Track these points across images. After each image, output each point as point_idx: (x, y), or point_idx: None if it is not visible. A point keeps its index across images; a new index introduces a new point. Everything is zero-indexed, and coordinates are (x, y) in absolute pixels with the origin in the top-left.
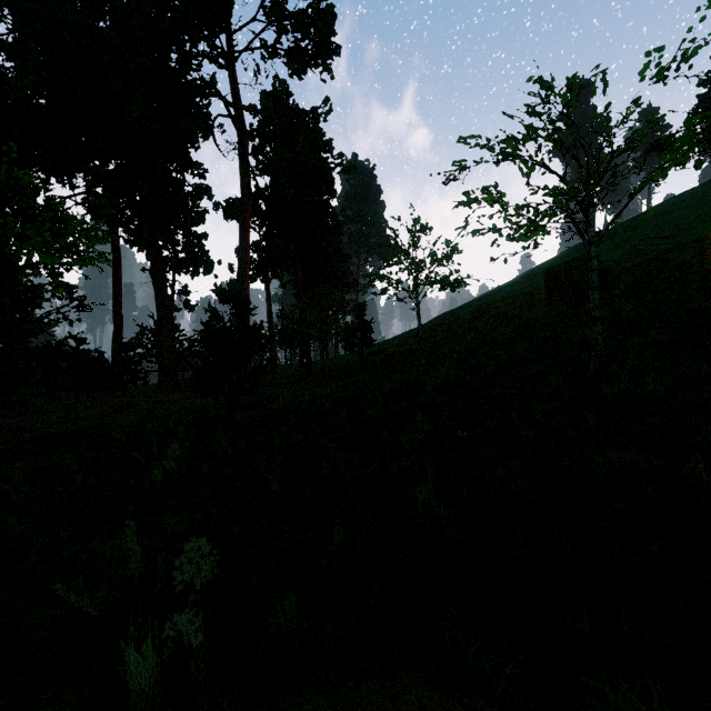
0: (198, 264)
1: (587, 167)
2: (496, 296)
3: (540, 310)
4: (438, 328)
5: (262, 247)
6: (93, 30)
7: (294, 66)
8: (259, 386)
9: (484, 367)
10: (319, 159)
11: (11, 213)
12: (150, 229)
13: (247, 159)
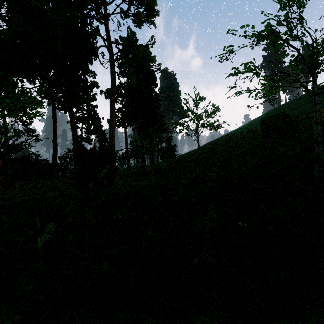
0: (93, 120)
1: (312, 46)
2: (234, 133)
3: (259, 140)
4: (206, 149)
5: (122, 110)
6: (38, 3)
7: (137, 20)
8: (112, 181)
9: (239, 170)
10: (149, 66)
11: (4, 95)
12: (69, 102)
13: (113, 67)
